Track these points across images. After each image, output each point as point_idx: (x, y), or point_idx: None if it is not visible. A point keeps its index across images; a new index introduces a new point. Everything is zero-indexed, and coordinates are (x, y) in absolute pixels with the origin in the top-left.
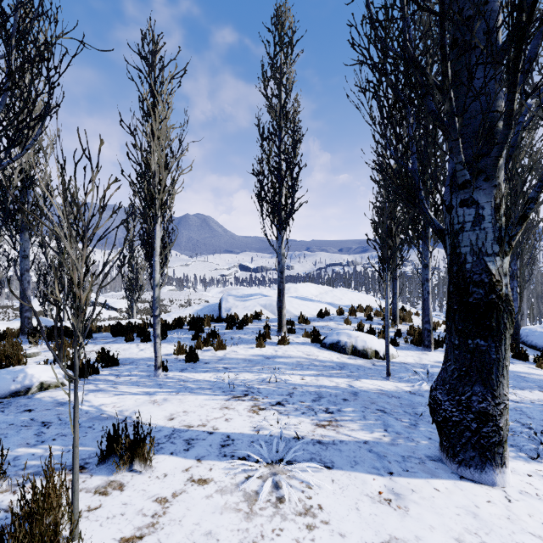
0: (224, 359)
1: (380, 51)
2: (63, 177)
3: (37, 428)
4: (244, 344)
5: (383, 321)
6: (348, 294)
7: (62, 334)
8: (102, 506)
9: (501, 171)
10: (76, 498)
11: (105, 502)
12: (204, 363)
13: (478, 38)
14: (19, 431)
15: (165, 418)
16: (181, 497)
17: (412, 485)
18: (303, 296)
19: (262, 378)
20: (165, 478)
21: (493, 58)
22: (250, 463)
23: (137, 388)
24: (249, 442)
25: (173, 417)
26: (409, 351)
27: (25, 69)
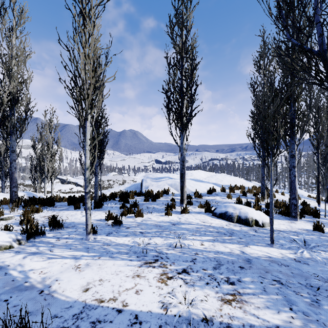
0: (141, 224)
1: None
2: None
3: None
4: (156, 212)
5: (254, 196)
6: (226, 178)
7: None
8: None
9: None
10: None
11: None
12: (126, 228)
13: None
14: None
15: (80, 289)
16: None
17: None
18: (196, 178)
19: (169, 243)
20: None
21: None
22: None
23: (68, 251)
24: (157, 326)
25: (88, 288)
26: (280, 220)
27: None
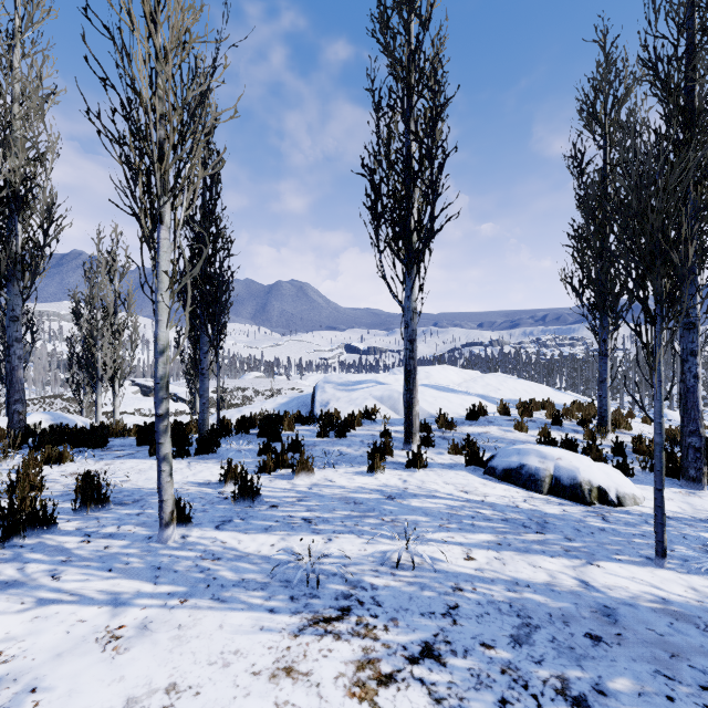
0: (308, 497)
1: None
2: None
3: None
4: (347, 464)
5: (581, 426)
6: (508, 383)
7: None
8: None
9: None
10: None
11: None
12: (269, 506)
13: None
14: None
15: None
16: None
17: None
18: (439, 384)
19: (381, 554)
20: None
21: None
22: None
23: (102, 577)
24: None
25: None
26: None
27: None
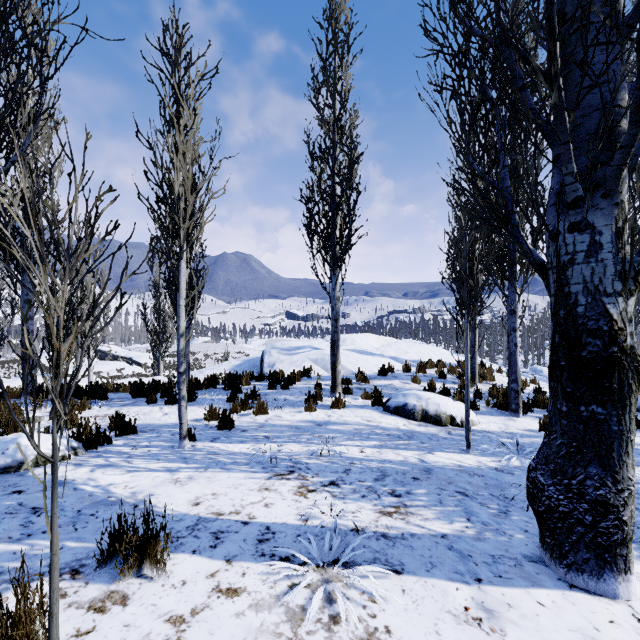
0: (265, 426)
1: (462, 34)
2: (33, 183)
3: (25, 517)
4: (290, 407)
5: (459, 379)
6: (415, 347)
7: (34, 400)
8: (96, 628)
9: (625, 185)
10: (55, 624)
11: (101, 623)
12: (241, 431)
13: (594, 11)
14: (2, 520)
15: (188, 503)
16: (203, 615)
17: (508, 598)
18: (361, 349)
19: (312, 451)
20: (184, 586)
21: (618, 31)
22: (295, 567)
23: (156, 462)
24: (295, 536)
25: (199, 502)
26: (492, 417)
27: (6, 56)
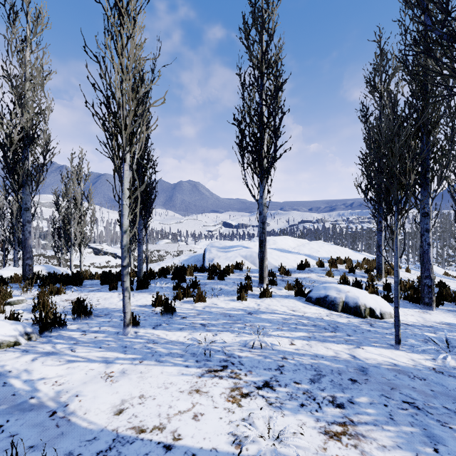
0: (203, 313)
1: None
2: None
3: None
4: (225, 295)
5: (367, 273)
6: (324, 247)
7: None
8: None
9: None
10: None
11: None
12: (181, 318)
13: None
14: None
15: (110, 410)
16: None
17: None
18: (281, 248)
19: (244, 341)
20: None
21: None
22: None
23: (97, 351)
24: None
25: (122, 408)
26: (406, 309)
27: None
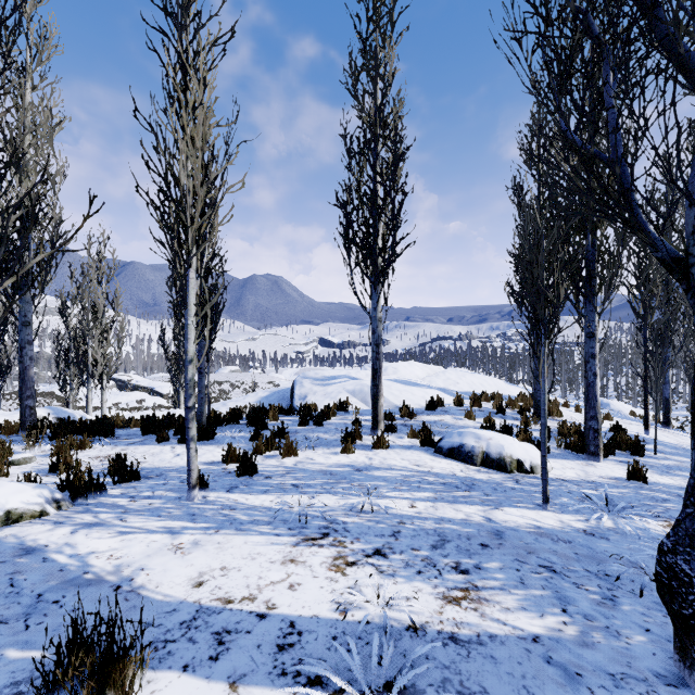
0: (294, 471)
1: None
2: None
3: None
4: (324, 447)
5: (521, 414)
6: (466, 377)
7: None
8: None
9: None
10: None
11: None
12: (265, 477)
13: None
14: None
15: (188, 583)
16: None
17: None
18: (405, 379)
19: (350, 505)
20: None
21: None
22: None
23: (156, 520)
24: (329, 638)
25: (202, 581)
26: (566, 461)
27: None
